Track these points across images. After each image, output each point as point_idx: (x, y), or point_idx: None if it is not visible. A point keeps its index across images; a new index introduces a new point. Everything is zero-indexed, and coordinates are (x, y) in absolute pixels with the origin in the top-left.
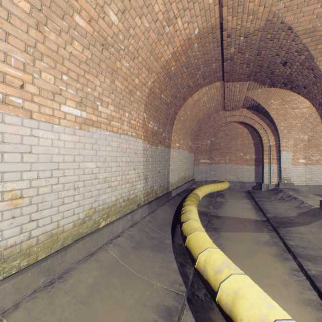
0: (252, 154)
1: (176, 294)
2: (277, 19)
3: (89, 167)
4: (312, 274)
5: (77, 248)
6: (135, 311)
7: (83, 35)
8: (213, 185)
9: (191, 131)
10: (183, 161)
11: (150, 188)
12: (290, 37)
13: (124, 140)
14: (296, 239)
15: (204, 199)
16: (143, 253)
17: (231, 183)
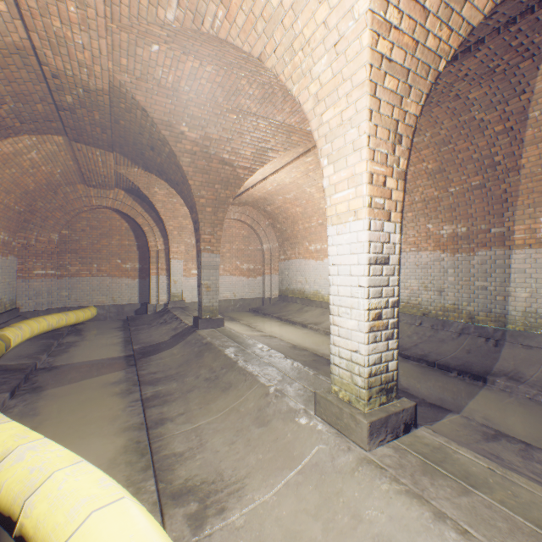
0: (136, 262)
1: None
2: (128, 92)
3: None
4: (146, 397)
5: None
6: None
7: None
8: (57, 316)
9: (6, 211)
10: None
11: None
12: (149, 121)
13: None
14: (152, 367)
15: (32, 344)
16: None
17: (102, 309)
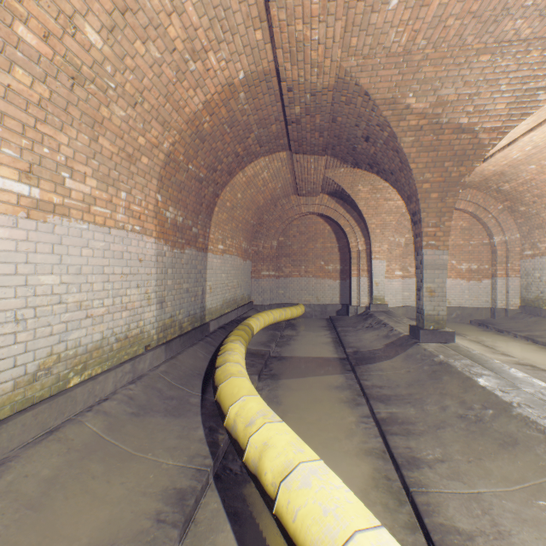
0: (337, 263)
1: (197, 471)
2: (351, 79)
3: (48, 283)
4: (381, 418)
5: (21, 424)
6: (127, 504)
7: (33, 59)
8: (279, 311)
9: (246, 225)
10: (233, 273)
11: (169, 319)
12: (368, 106)
13: (117, 237)
14: (374, 378)
15: (263, 333)
16: (149, 422)
17: (308, 308)
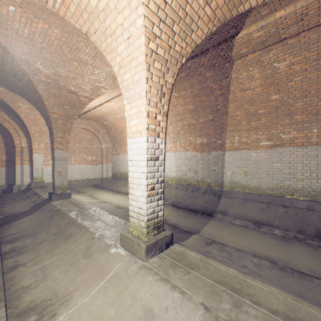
0: (3, 155)
1: None
2: None
3: None
4: (5, 252)
5: None
6: None
7: None
8: None
9: None
10: None
11: None
12: (10, 56)
13: None
14: (13, 230)
15: None
16: None
17: None
